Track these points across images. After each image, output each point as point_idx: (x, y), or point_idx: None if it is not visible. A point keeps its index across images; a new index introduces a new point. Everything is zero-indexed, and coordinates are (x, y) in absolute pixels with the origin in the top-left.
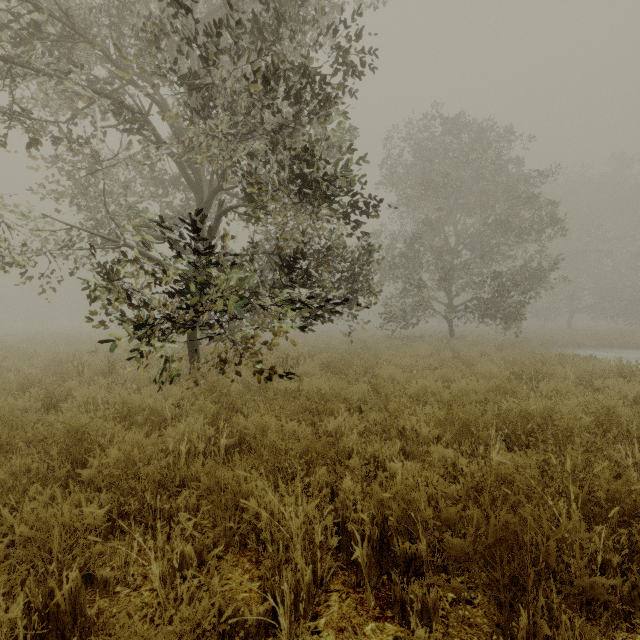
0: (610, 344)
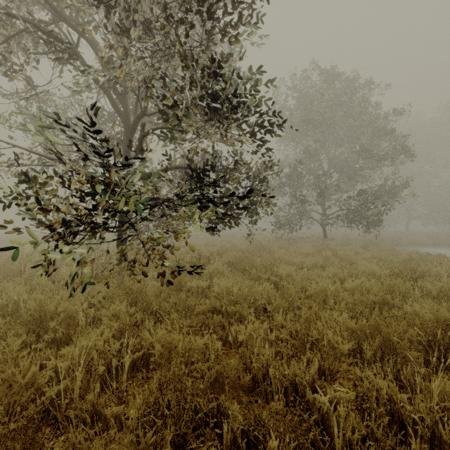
0: (443, 243)
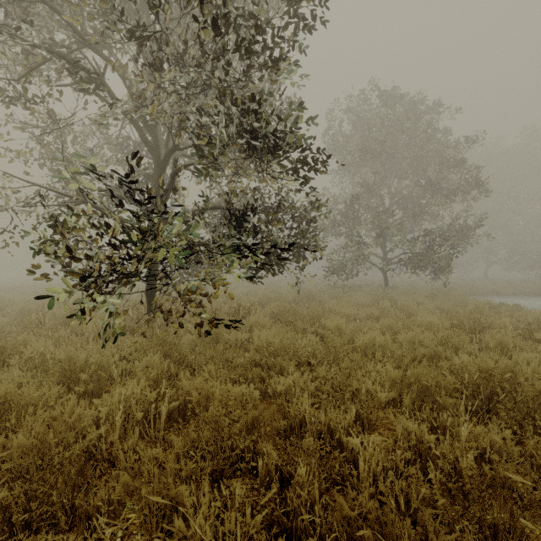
0: (525, 292)
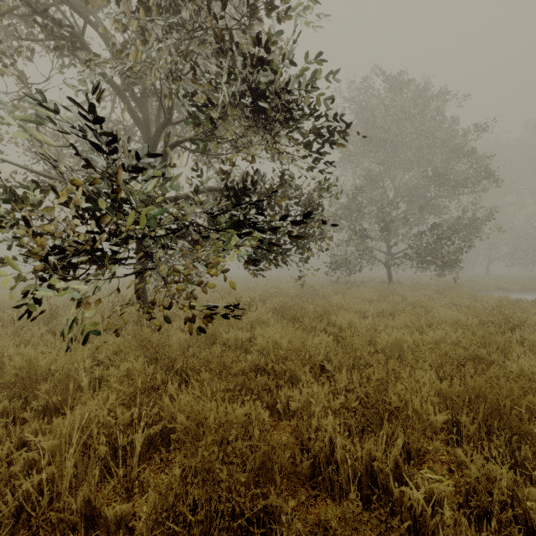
0: (532, 288)
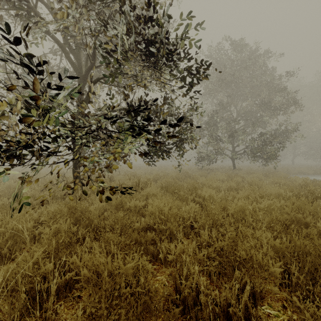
0: None
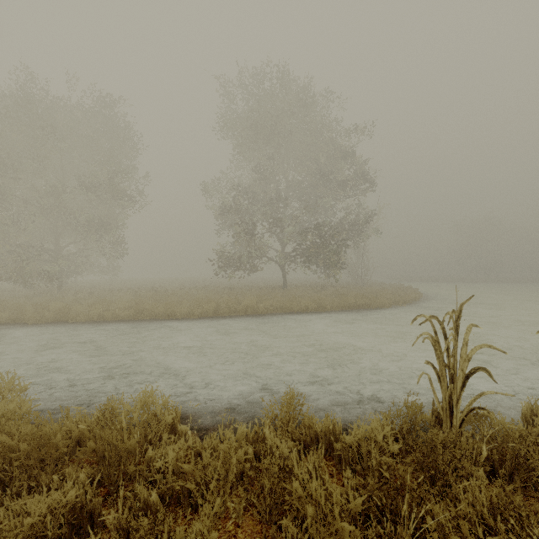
0: None
